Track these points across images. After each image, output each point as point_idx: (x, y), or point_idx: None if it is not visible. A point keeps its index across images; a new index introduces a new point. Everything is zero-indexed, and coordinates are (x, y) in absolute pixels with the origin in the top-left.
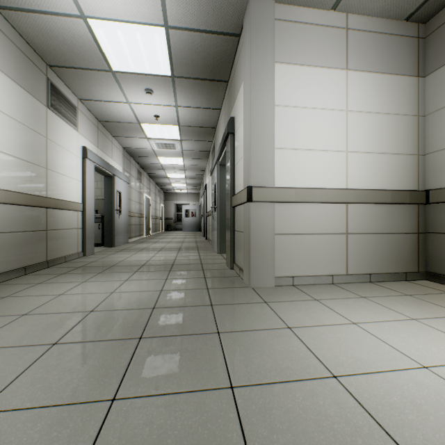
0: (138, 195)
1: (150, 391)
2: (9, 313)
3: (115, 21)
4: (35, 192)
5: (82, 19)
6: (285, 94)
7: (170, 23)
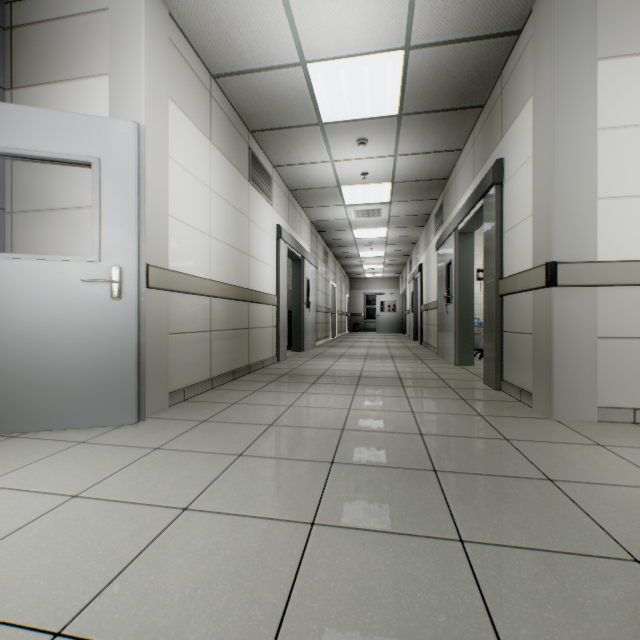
0: (324, 283)
1: (505, 541)
2: (253, 421)
3: (339, 59)
4: (239, 283)
5: (301, 66)
6: (617, 107)
7: (412, 42)
